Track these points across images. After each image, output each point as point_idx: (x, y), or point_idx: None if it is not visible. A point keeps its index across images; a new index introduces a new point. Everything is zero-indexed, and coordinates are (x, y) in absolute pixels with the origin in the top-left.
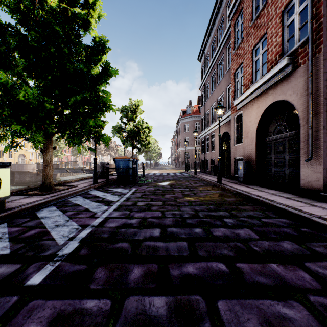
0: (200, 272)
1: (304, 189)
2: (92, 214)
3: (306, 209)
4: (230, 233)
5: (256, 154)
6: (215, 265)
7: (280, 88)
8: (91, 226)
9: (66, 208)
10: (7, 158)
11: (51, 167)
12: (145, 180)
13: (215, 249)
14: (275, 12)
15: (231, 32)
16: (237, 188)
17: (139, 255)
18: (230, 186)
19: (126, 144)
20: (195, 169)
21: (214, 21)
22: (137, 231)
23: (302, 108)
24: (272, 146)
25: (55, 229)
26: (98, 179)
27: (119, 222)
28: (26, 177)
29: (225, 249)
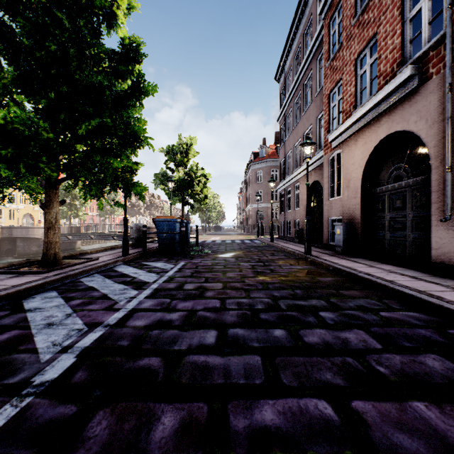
0: (286, 421)
1: (437, 263)
2: (111, 304)
3: (448, 296)
4: (332, 339)
5: (361, 212)
6: (314, 407)
7: (399, 112)
8: (105, 325)
9: (72, 294)
10: (7, 219)
11: (56, 231)
12: (200, 250)
13: (311, 369)
14: (391, 0)
15: (324, 37)
16: (335, 262)
17: (177, 383)
18: (323, 259)
19: (174, 200)
20: (271, 234)
21: (299, 23)
22: (178, 334)
23: (435, 141)
24: (385, 200)
25: (44, 331)
26: (132, 249)
27: (151, 317)
28: (33, 245)
29: (328, 369)
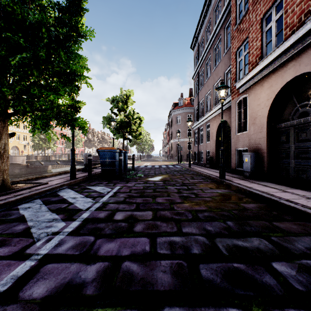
0: None
1: None
2: (25, 245)
3: None
4: None
5: (267, 144)
6: None
7: (307, 56)
8: None
9: None
10: None
11: (5, 160)
12: (135, 173)
13: None
14: None
15: (232, 7)
16: (249, 186)
17: None
18: (237, 183)
19: (117, 136)
20: (189, 161)
21: (210, 3)
22: None
23: None
24: (290, 134)
25: None
26: (81, 173)
27: (60, 274)
28: (16, 169)
29: None
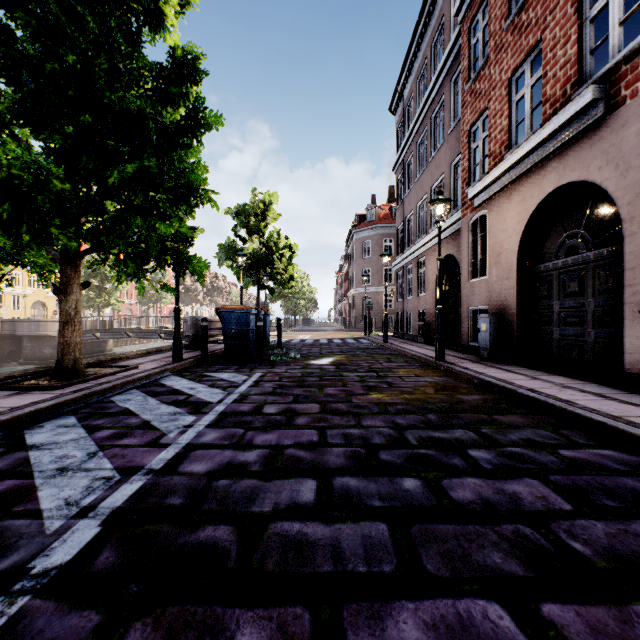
0: None
1: (633, 375)
2: (156, 436)
3: None
4: (494, 494)
5: (517, 299)
6: (481, 615)
7: (574, 155)
8: (146, 472)
9: (98, 421)
10: (9, 309)
11: (77, 327)
12: (284, 353)
13: (468, 547)
14: None
15: (462, 48)
16: (481, 371)
17: (259, 570)
18: (463, 367)
19: (245, 282)
20: (385, 331)
21: (425, 30)
22: (257, 486)
23: (629, 196)
24: (553, 283)
25: (53, 481)
26: (186, 352)
27: (216, 458)
28: (46, 346)
29: (494, 547)
